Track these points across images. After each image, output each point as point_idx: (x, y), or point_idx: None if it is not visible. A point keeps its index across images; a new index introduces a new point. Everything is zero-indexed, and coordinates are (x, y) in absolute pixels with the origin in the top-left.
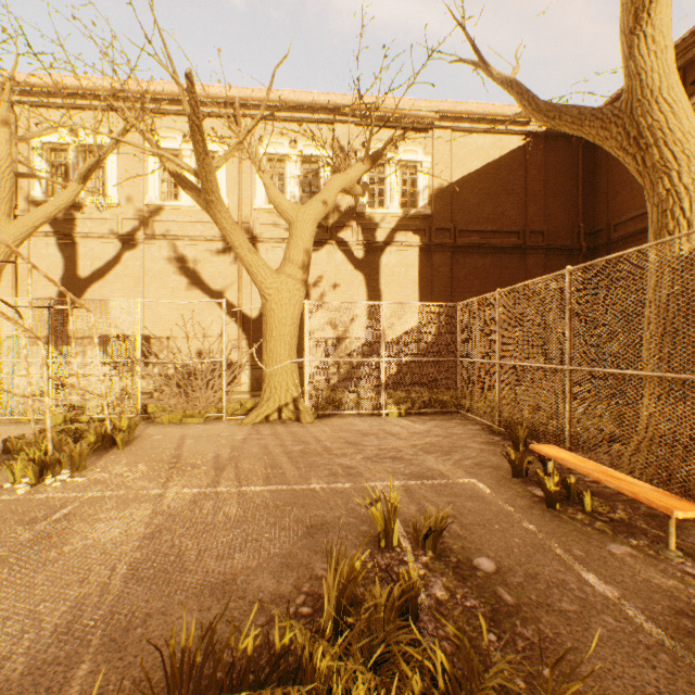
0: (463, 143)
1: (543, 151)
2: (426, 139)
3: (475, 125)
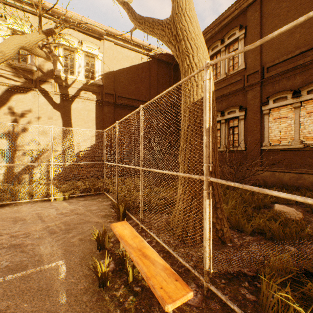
0: (120, 52)
1: (157, 66)
2: (100, 44)
3: (126, 44)
